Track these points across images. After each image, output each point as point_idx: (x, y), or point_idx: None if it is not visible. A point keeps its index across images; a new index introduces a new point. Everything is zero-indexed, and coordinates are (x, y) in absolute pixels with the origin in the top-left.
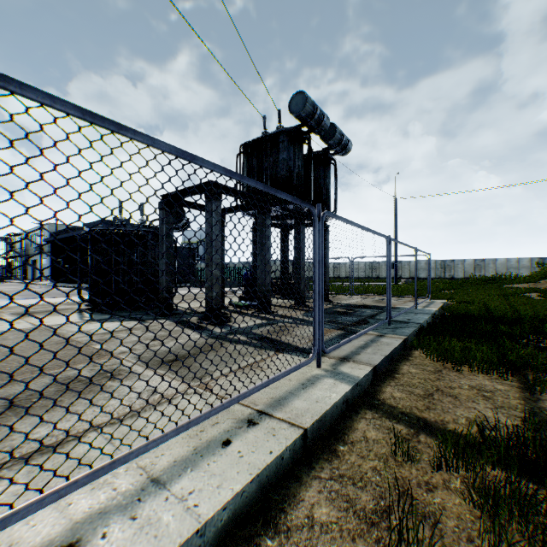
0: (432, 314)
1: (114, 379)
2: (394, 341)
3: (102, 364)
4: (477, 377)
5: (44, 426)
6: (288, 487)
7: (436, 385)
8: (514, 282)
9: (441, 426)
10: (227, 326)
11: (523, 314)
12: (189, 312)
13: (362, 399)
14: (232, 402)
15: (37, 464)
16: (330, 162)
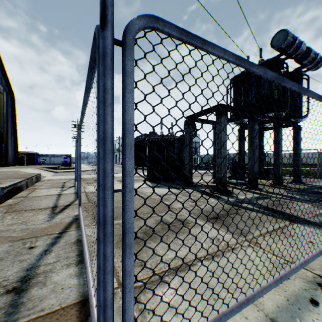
0: None
1: (187, 226)
2: None
3: (240, 230)
4: None
5: (169, 251)
6: None
7: None
8: None
9: None
10: (233, 197)
11: None
12: (200, 185)
13: None
14: (301, 265)
15: (216, 293)
16: (301, 78)
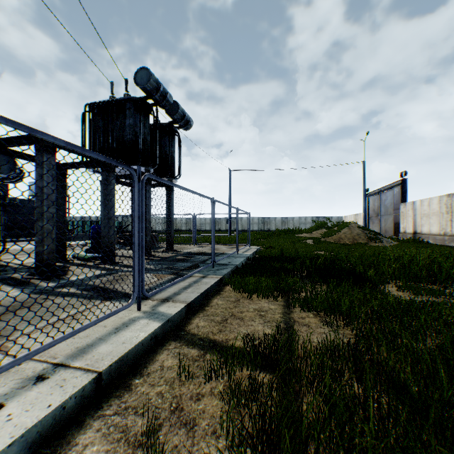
0: (247, 257)
1: None
2: (212, 280)
3: None
4: (261, 301)
5: None
6: (66, 435)
7: (232, 312)
8: (300, 233)
9: (225, 344)
10: (61, 280)
11: (301, 254)
12: (20, 268)
13: (172, 332)
14: (16, 362)
15: None
16: (175, 134)
